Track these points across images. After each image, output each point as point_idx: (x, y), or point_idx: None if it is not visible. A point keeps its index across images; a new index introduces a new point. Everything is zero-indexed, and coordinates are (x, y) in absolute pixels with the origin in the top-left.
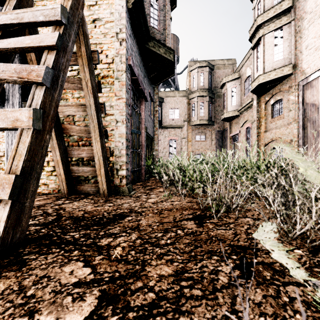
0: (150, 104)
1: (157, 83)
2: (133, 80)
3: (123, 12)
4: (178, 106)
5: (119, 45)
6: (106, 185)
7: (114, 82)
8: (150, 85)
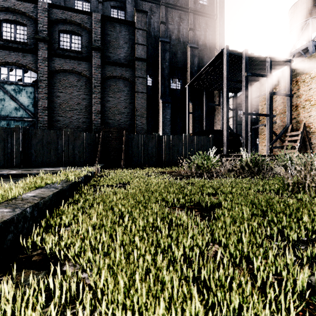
0: None
1: None
2: None
3: None
4: None
5: None
6: None
7: None
8: None
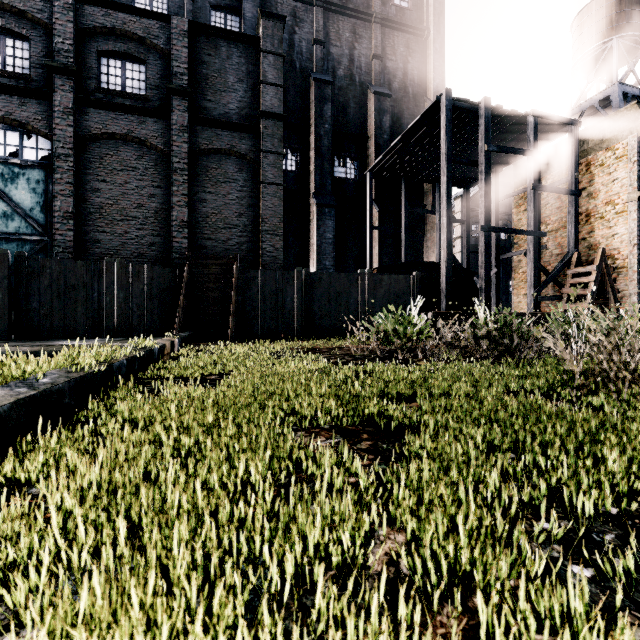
0: None
1: None
2: None
3: (634, 227)
4: None
5: (632, 247)
6: None
7: (627, 271)
8: None
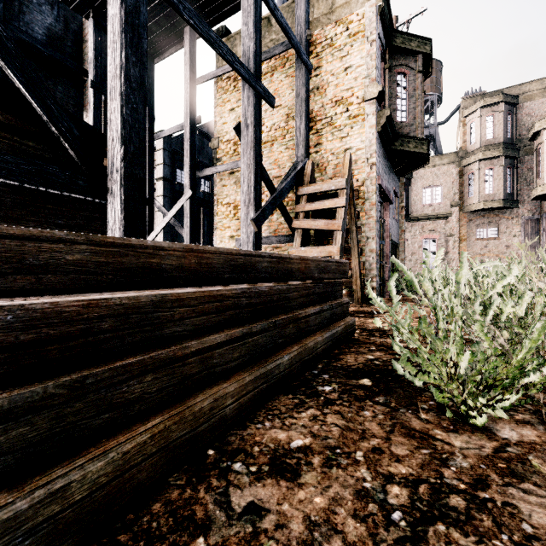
0: (394, 201)
1: (403, 174)
2: (379, 191)
3: (373, 138)
4: (439, 182)
5: (370, 169)
6: (360, 294)
7: (364, 203)
8: (394, 180)
